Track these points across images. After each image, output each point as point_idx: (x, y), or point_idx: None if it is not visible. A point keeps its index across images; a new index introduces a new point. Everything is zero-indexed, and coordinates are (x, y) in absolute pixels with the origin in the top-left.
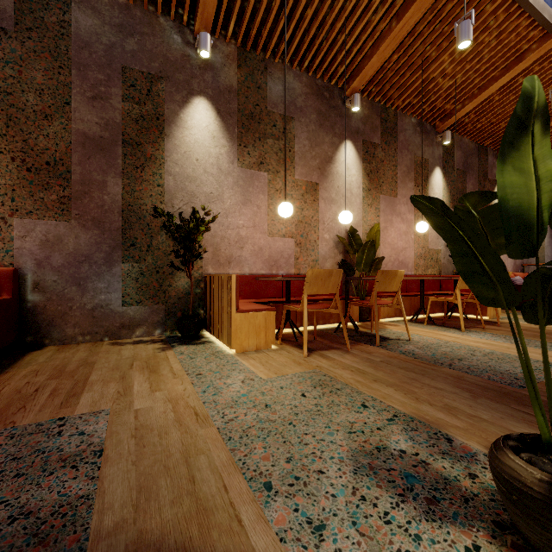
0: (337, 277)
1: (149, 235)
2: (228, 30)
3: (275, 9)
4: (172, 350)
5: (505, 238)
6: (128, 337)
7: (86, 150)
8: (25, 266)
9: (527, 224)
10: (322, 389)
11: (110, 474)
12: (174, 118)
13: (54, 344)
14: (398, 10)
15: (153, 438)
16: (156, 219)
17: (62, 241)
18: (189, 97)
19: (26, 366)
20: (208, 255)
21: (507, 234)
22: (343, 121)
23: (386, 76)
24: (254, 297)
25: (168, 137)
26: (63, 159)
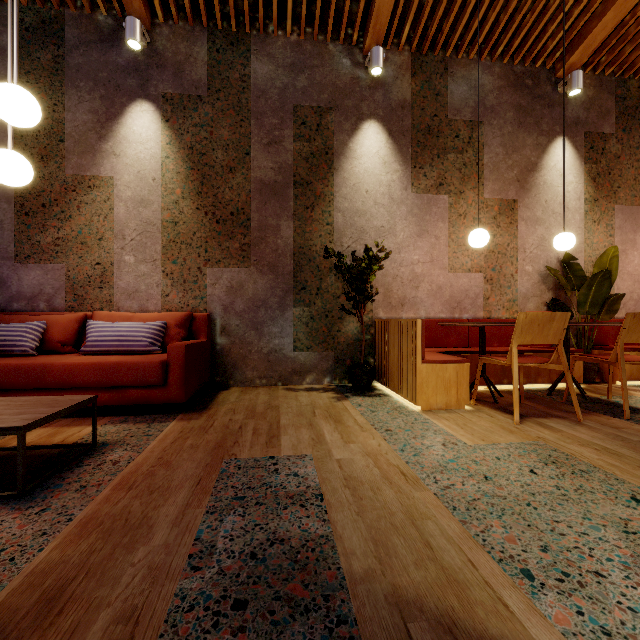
0: (561, 322)
1: (319, 277)
2: (402, 36)
3: None
4: (347, 401)
5: None
6: (298, 383)
7: (263, 196)
8: (215, 312)
9: None
10: (557, 468)
11: (339, 520)
12: (343, 149)
13: (237, 385)
14: None
15: (366, 492)
16: (325, 260)
17: (243, 286)
18: (358, 123)
19: (222, 404)
20: (378, 297)
21: None
22: (554, 112)
23: (627, 34)
24: (432, 346)
25: (337, 171)
26: (244, 208)
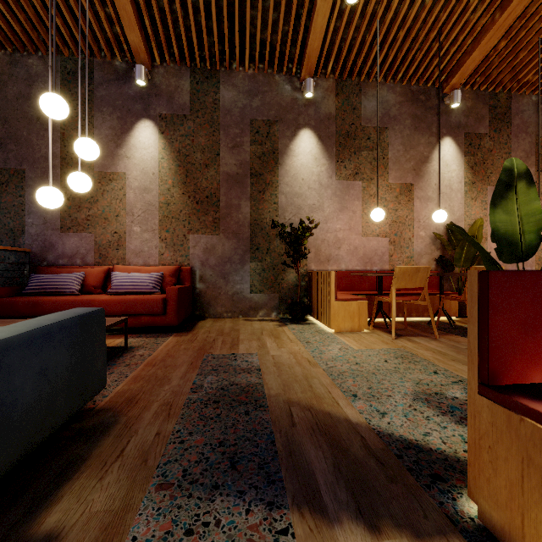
0: (425, 273)
1: (268, 241)
2: (328, 69)
3: (368, 41)
4: (286, 327)
5: (498, 251)
6: (254, 316)
7: (228, 184)
8: (195, 266)
9: (512, 243)
10: (402, 360)
11: (268, 378)
12: (285, 150)
13: (211, 317)
14: (501, 1)
15: (285, 368)
16: (273, 229)
17: (215, 248)
18: (296, 131)
19: (201, 328)
20: (311, 255)
21: (499, 249)
22: (441, 119)
23: (493, 63)
24: (350, 290)
25: (281, 165)
26: (215, 192)
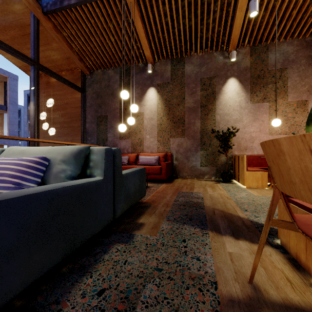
0: None
1: (210, 140)
2: (245, 42)
3: (271, 22)
4: (219, 184)
5: None
6: (202, 178)
7: (189, 112)
8: (173, 153)
9: None
10: None
11: (206, 201)
12: (219, 91)
13: (180, 178)
14: None
15: (215, 198)
16: (212, 133)
17: (182, 144)
18: (226, 80)
19: (176, 182)
20: (235, 146)
21: None
22: None
23: None
24: (260, 166)
25: (217, 99)
26: (182, 117)
